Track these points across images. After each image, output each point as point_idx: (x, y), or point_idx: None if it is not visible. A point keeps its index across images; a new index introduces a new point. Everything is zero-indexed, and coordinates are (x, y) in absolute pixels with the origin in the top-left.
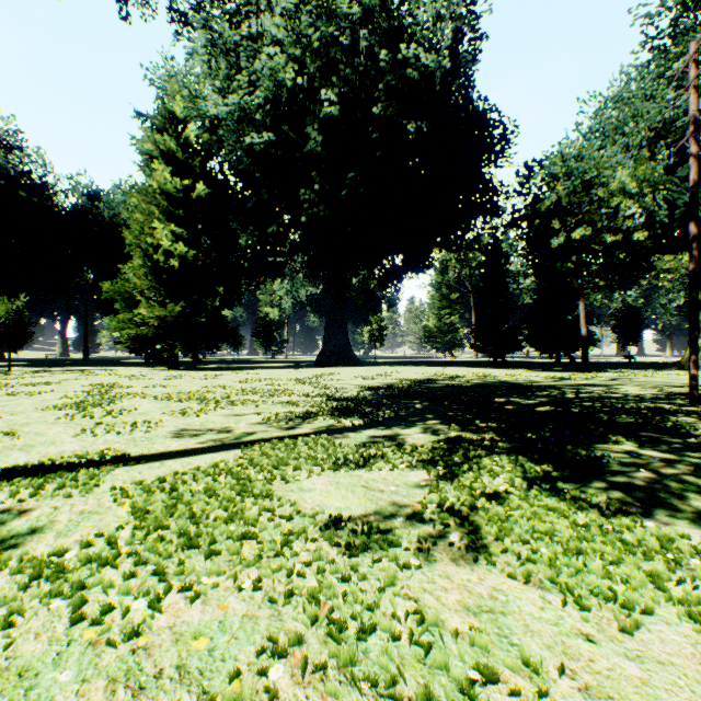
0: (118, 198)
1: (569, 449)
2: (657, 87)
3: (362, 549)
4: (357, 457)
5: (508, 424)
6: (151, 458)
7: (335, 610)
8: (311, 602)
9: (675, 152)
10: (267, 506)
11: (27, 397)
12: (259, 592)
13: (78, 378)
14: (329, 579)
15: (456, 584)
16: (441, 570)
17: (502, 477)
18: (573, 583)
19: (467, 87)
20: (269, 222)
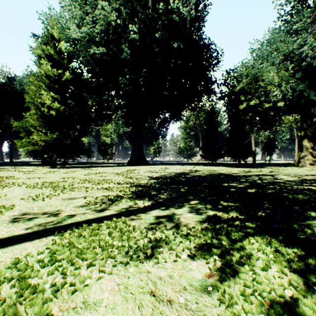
0: (25, 80)
1: (295, 227)
2: (286, 36)
3: None
4: (146, 244)
5: (241, 203)
6: None
7: None
8: None
9: (294, 66)
10: None
11: None
12: None
13: None
14: None
15: None
16: None
17: (273, 268)
18: None
19: (200, 30)
20: (104, 94)
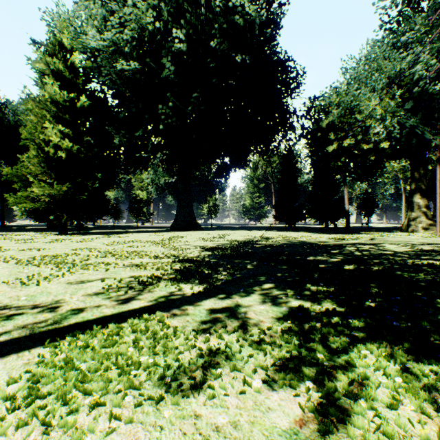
0: (22, 107)
1: (424, 326)
2: (392, 51)
3: None
4: (194, 360)
5: (337, 287)
6: None
7: None
8: None
9: (403, 93)
10: None
11: None
12: None
13: None
14: None
15: None
16: None
17: (406, 405)
18: None
19: (274, 41)
20: (137, 129)
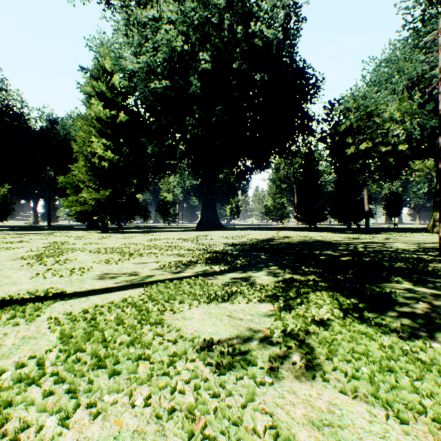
0: (69, 123)
1: (367, 287)
2: (413, 53)
3: (228, 368)
4: (223, 293)
5: (324, 269)
6: (81, 294)
7: (208, 425)
8: (188, 419)
9: (424, 94)
10: (159, 332)
11: (5, 251)
12: (148, 407)
13: (41, 238)
14: (203, 397)
15: (301, 399)
16: (289, 386)
17: (324, 308)
18: (391, 398)
19: (292, 52)
20: (166, 138)
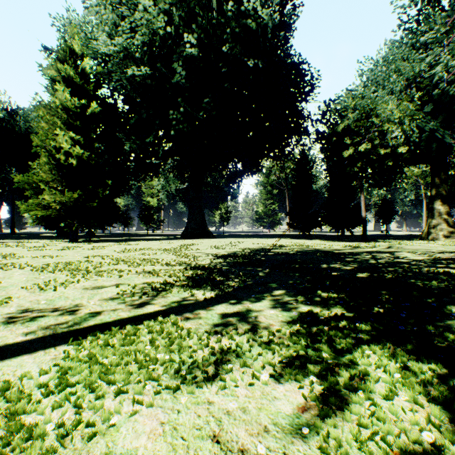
0: (32, 114)
1: (429, 330)
2: (410, 52)
3: None
4: (207, 357)
5: (347, 294)
6: None
7: None
8: None
9: (422, 96)
10: None
11: None
12: None
13: None
14: None
15: None
16: None
17: (401, 396)
18: None
19: (287, 43)
20: (148, 135)
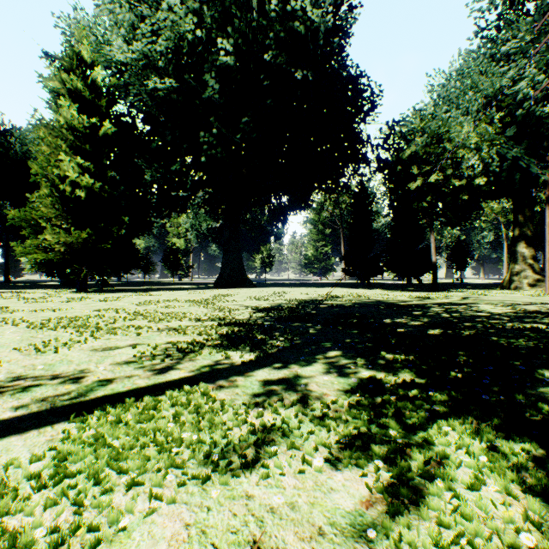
0: (31, 135)
1: (519, 399)
2: (490, 64)
3: None
4: (245, 437)
5: (417, 355)
6: None
7: None
8: None
9: (503, 117)
10: None
11: None
12: None
13: None
14: None
15: None
16: None
17: (490, 485)
18: None
19: (343, 52)
20: (173, 162)
